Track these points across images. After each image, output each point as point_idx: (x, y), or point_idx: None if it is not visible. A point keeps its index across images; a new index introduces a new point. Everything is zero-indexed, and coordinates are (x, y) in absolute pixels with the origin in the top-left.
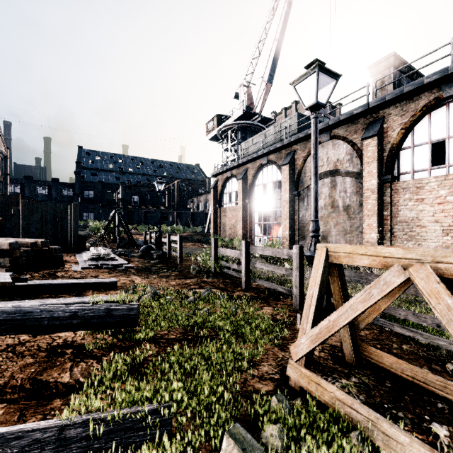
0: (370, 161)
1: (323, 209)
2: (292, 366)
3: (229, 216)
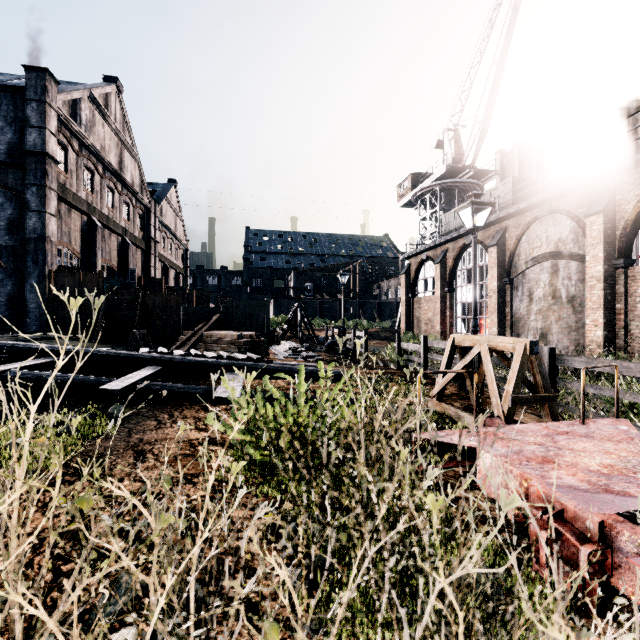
0: (595, 243)
1: (542, 300)
2: (430, 401)
3: (425, 309)
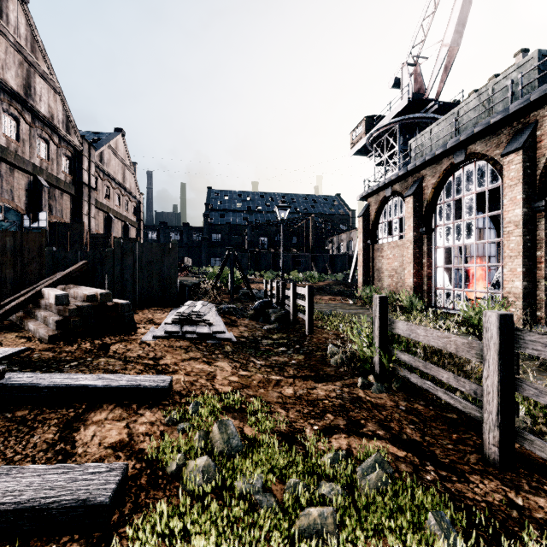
0: None
1: None
2: None
3: (388, 257)
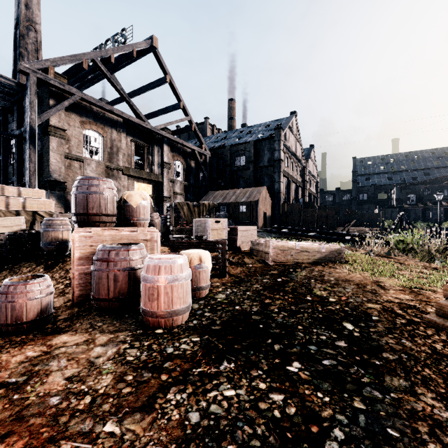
0: None
1: None
2: None
3: None
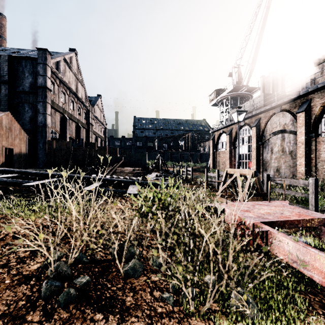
0: (301, 126)
1: (277, 153)
2: (217, 197)
3: (222, 157)
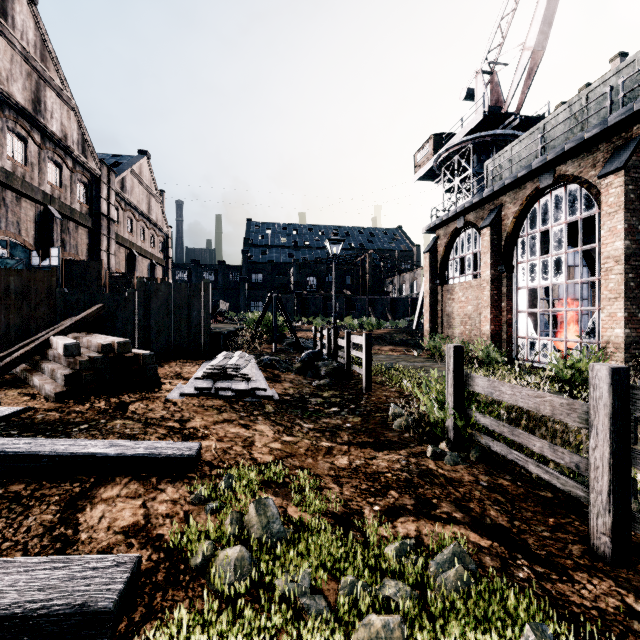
0: None
1: None
2: None
3: (460, 300)
